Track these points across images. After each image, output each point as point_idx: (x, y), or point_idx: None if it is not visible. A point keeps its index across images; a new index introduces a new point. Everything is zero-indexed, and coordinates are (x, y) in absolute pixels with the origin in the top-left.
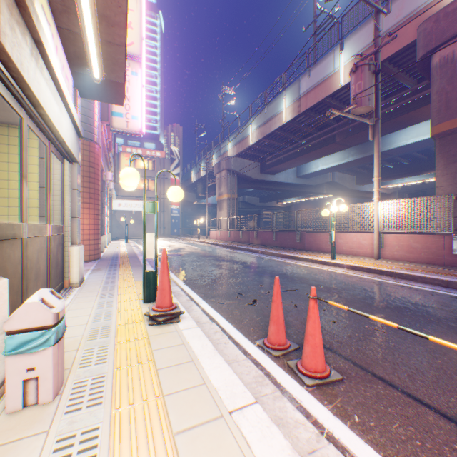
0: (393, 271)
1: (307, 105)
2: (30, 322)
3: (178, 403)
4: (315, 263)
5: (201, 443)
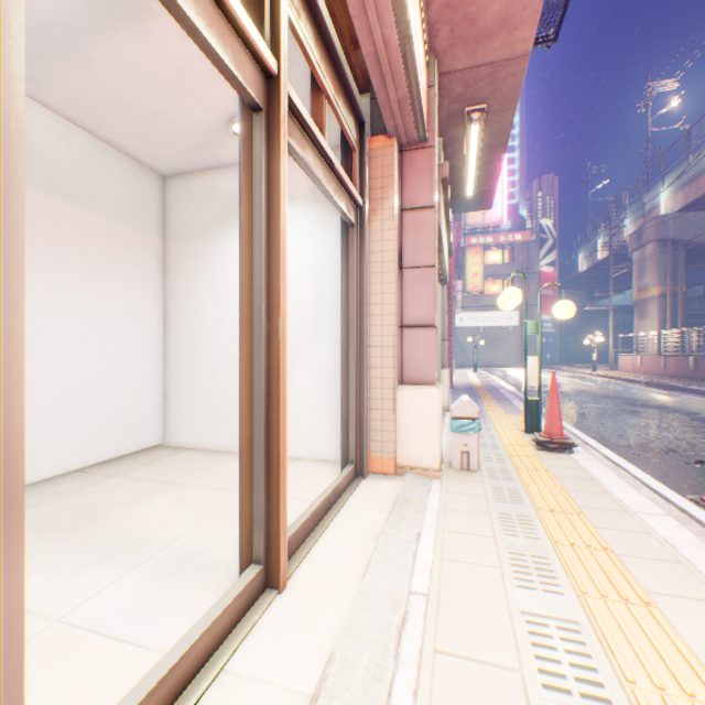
0: None
1: None
2: (464, 413)
3: (579, 495)
4: None
5: (603, 515)
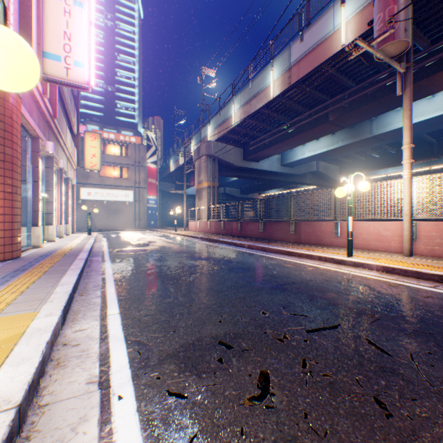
0: None
1: (299, 74)
2: None
3: None
4: (324, 261)
5: None
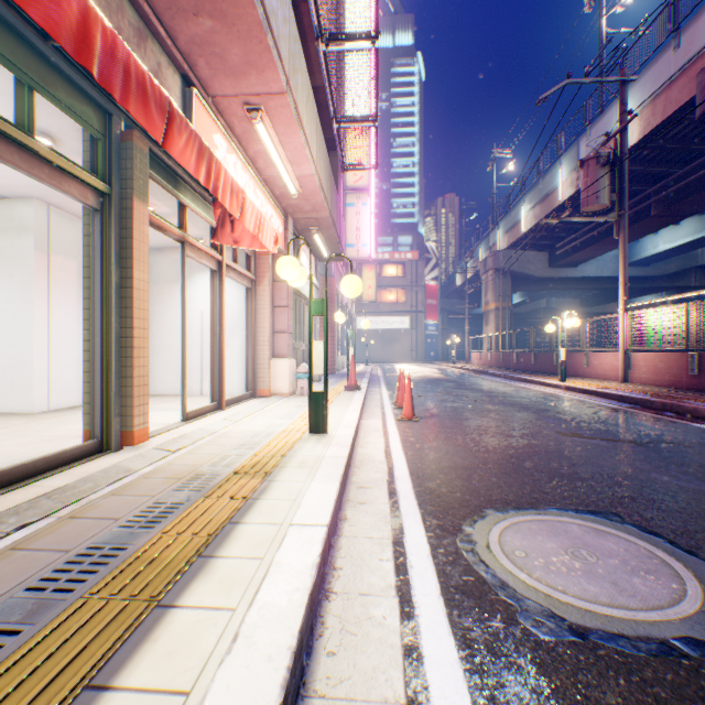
0: (591, 389)
1: None
2: (302, 370)
3: (340, 398)
4: (541, 385)
5: (341, 400)
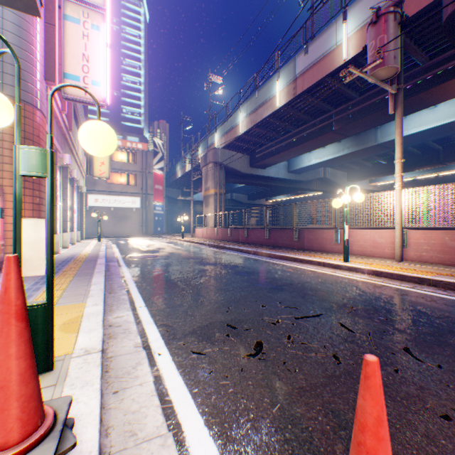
0: (440, 280)
1: (304, 86)
2: None
3: None
4: (323, 266)
5: None
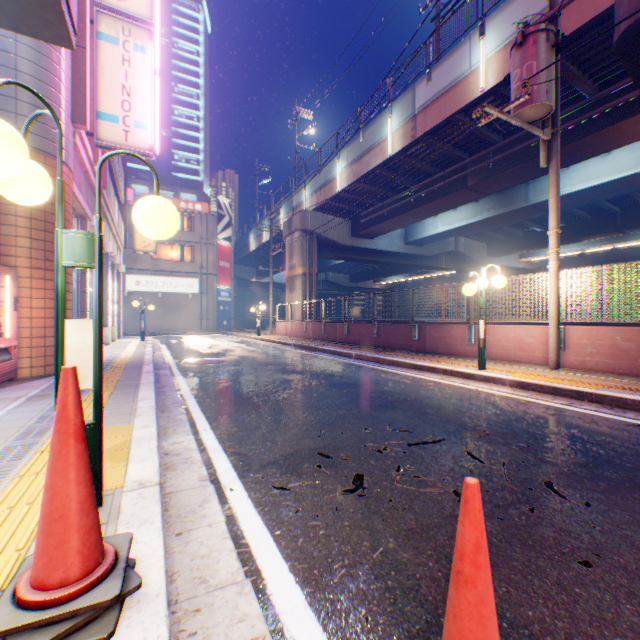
0: (605, 394)
1: (426, 126)
2: None
3: None
4: (450, 375)
5: None
